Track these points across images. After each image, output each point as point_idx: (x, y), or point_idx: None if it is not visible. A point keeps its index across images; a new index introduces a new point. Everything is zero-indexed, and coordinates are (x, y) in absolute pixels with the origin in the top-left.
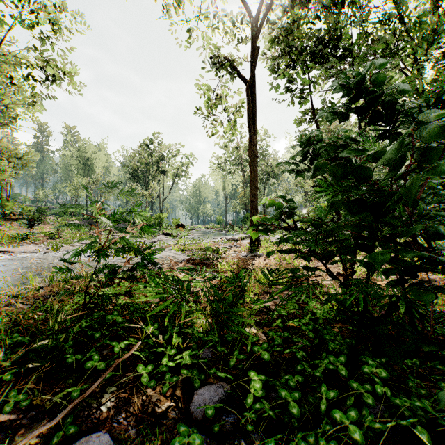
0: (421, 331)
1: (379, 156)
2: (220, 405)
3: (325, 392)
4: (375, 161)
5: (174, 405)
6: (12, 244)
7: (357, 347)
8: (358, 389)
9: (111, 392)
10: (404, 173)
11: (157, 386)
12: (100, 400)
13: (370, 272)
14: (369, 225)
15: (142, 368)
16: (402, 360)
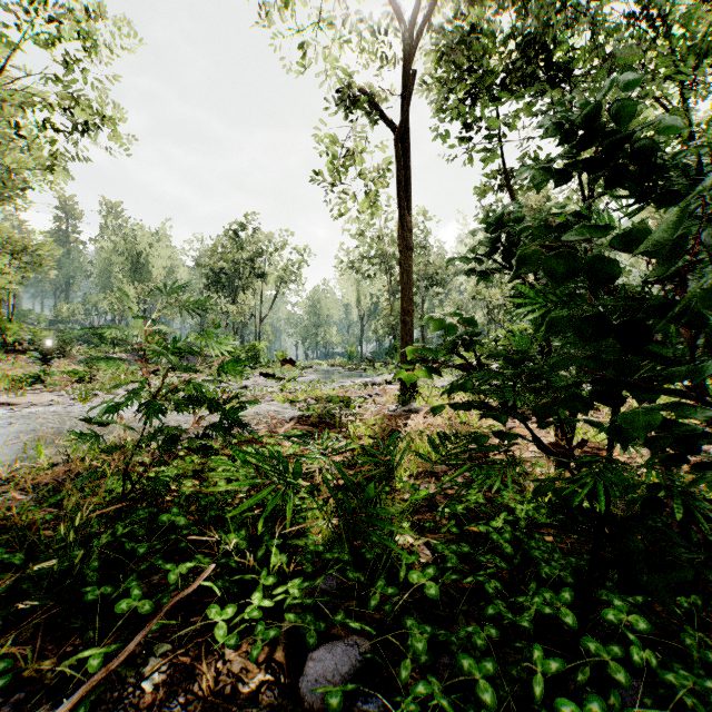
0: (696, 542)
1: (639, 238)
2: (353, 686)
3: (540, 660)
4: (629, 248)
5: (271, 679)
6: (15, 391)
7: (592, 575)
8: (598, 654)
9: (162, 654)
10: (685, 268)
11: (243, 642)
12: (142, 670)
13: (623, 447)
14: (613, 362)
15: (216, 611)
16: (671, 598)
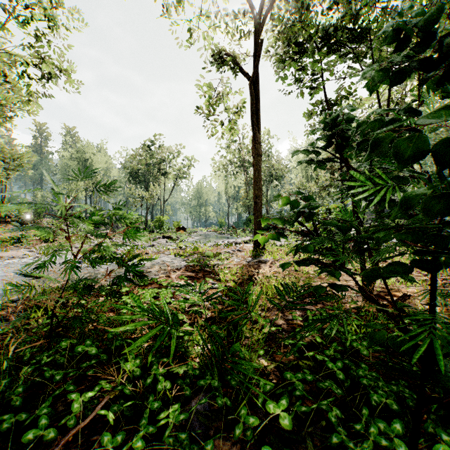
0: None
1: None
2: None
3: None
4: None
5: None
6: (1, 248)
7: (419, 410)
8: None
9: None
10: None
11: None
12: None
13: None
14: (435, 232)
15: (108, 438)
16: None
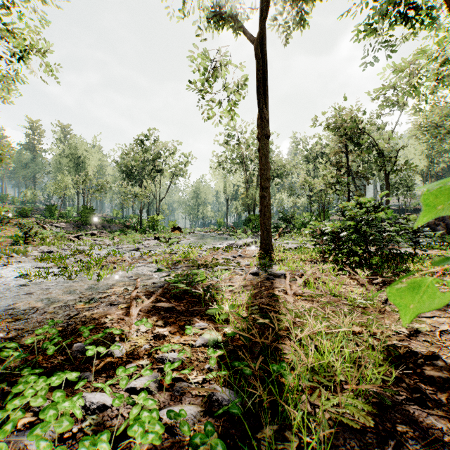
0: None
1: None
2: None
3: None
4: None
5: None
6: None
7: None
8: None
9: None
10: None
11: None
12: None
13: None
14: None
15: None
16: None
